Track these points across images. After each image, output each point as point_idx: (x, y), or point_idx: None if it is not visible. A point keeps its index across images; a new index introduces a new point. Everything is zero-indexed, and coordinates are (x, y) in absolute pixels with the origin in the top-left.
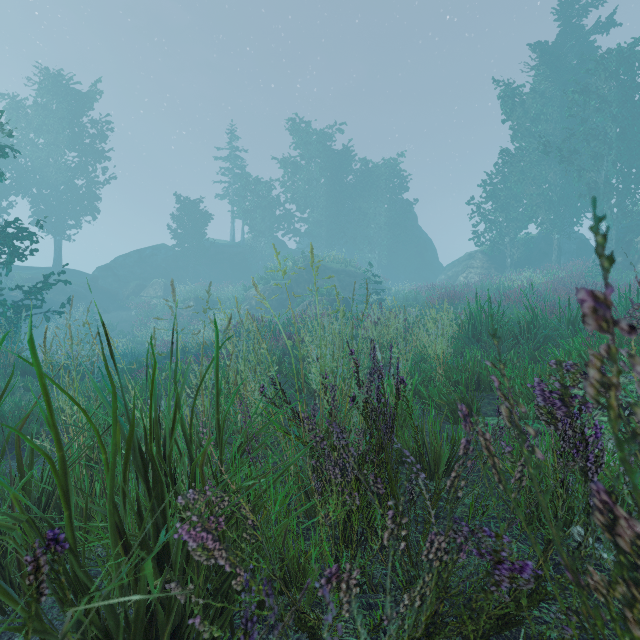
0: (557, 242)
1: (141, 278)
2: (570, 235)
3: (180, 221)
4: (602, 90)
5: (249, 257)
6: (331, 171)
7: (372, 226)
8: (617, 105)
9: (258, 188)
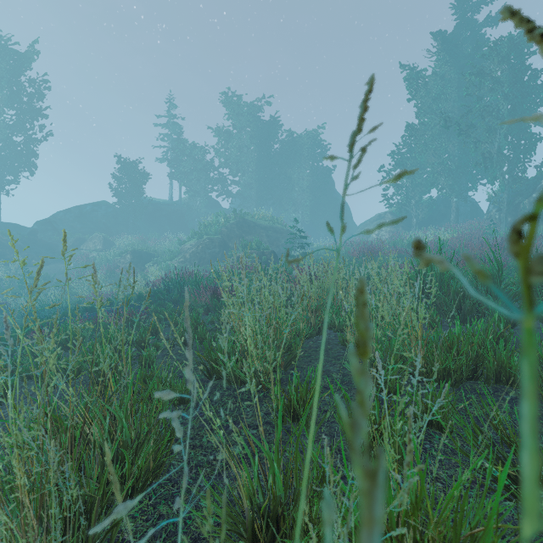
0: (455, 204)
1: (81, 232)
2: (466, 199)
3: (120, 180)
4: (496, 72)
5: (186, 215)
6: (260, 139)
7: (296, 189)
8: (508, 85)
9: (194, 152)
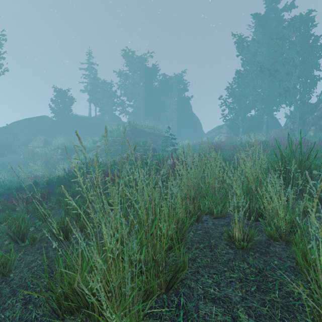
0: (266, 120)
1: (29, 135)
2: (272, 116)
3: (56, 102)
4: (292, 37)
5: (99, 125)
6: (146, 79)
7: (168, 110)
8: (299, 46)
9: (104, 86)
